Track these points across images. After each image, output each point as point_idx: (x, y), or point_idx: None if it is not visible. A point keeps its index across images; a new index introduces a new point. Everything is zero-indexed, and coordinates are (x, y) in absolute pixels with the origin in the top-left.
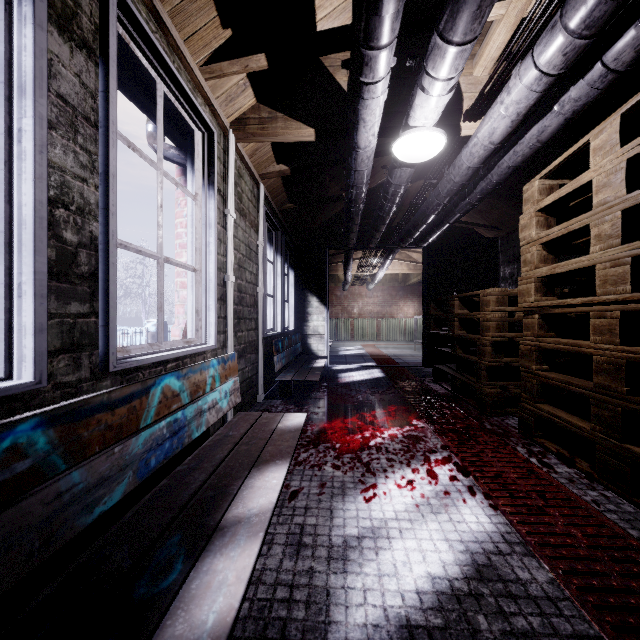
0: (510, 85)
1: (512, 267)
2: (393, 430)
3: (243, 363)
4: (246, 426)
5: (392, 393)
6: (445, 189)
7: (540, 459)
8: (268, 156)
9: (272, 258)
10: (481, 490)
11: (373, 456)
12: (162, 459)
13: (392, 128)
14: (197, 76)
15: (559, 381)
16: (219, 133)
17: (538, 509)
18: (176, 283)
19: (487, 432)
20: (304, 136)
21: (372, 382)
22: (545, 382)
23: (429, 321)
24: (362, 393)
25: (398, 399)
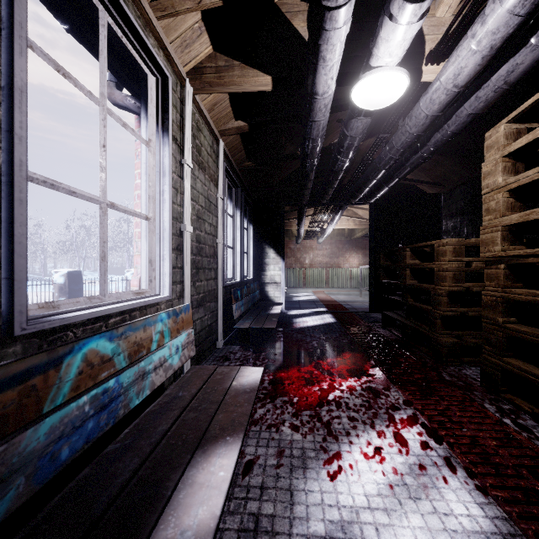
0: (486, 12)
1: (455, 220)
2: (351, 381)
3: (202, 312)
4: (198, 384)
5: (345, 339)
6: (399, 142)
7: (514, 420)
8: (227, 112)
9: (232, 213)
10: (461, 463)
11: (333, 414)
12: (81, 445)
13: (351, 74)
14: (147, 11)
15: (535, 336)
16: (175, 81)
17: (537, 495)
18: (135, 233)
19: (448, 384)
20: (261, 85)
21: (325, 327)
22: (515, 336)
23: (379, 271)
24: (316, 339)
25: (351, 345)
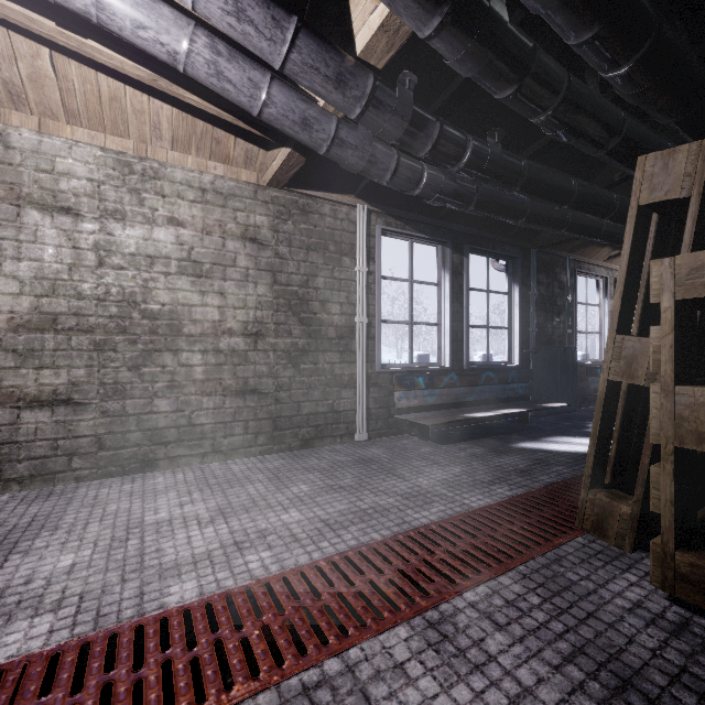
0: None
1: None
2: None
3: None
4: None
5: None
6: None
7: None
8: None
9: None
10: None
11: None
12: None
13: None
14: None
15: None
16: None
17: None
18: None
19: None
20: None
21: None
22: None
23: None
24: None
25: None
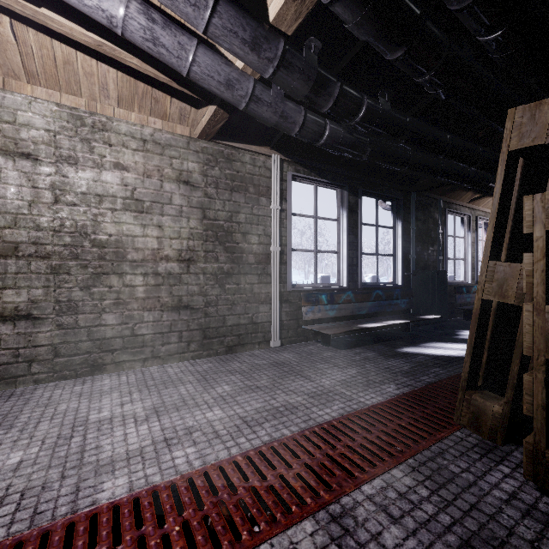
0: None
1: None
2: None
3: None
4: None
5: None
6: None
7: None
8: None
9: None
10: None
11: None
12: None
13: None
14: None
15: None
16: None
17: None
18: None
19: None
20: None
21: None
22: None
23: None
24: None
25: None
